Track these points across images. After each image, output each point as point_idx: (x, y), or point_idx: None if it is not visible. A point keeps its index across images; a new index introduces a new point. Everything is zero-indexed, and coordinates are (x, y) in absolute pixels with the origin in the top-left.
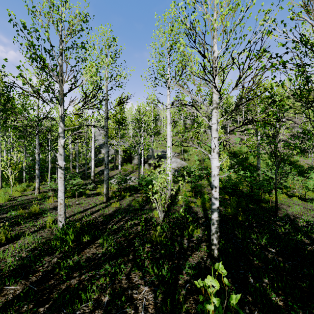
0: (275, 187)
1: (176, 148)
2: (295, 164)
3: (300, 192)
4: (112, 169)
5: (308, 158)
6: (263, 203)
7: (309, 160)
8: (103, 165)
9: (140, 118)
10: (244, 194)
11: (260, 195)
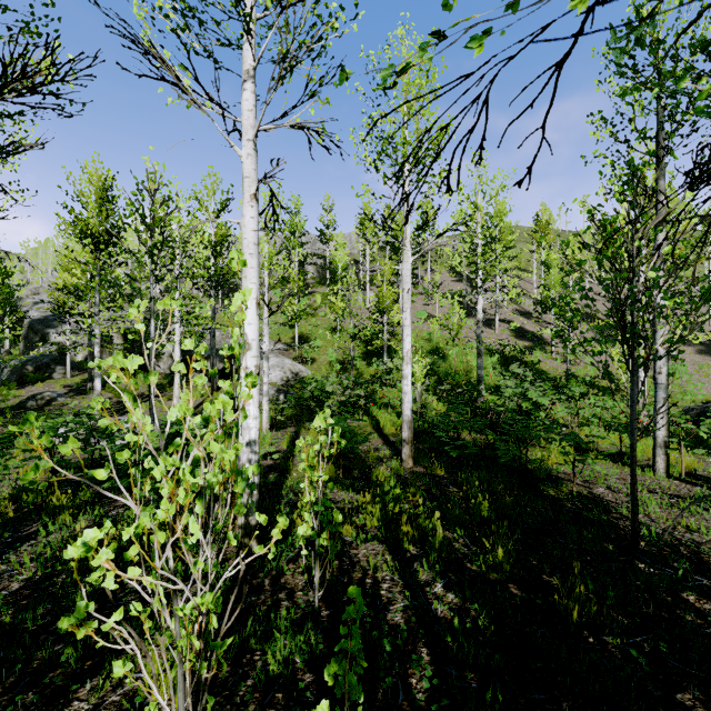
0: (633, 448)
1: (282, 332)
2: (534, 369)
3: (581, 435)
4: (81, 389)
5: (552, 357)
6: (546, 485)
7: (554, 360)
8: (52, 378)
9: (155, 216)
10: (475, 454)
11: (525, 456)
